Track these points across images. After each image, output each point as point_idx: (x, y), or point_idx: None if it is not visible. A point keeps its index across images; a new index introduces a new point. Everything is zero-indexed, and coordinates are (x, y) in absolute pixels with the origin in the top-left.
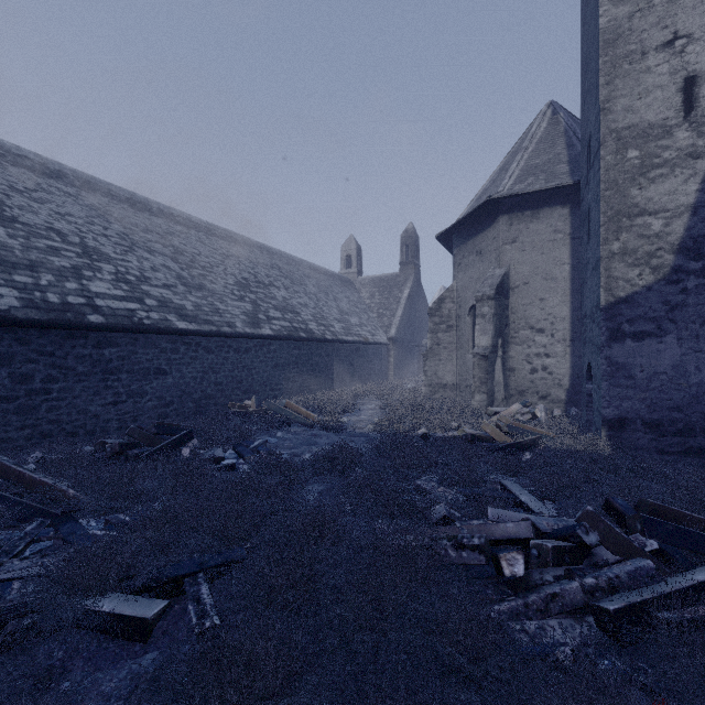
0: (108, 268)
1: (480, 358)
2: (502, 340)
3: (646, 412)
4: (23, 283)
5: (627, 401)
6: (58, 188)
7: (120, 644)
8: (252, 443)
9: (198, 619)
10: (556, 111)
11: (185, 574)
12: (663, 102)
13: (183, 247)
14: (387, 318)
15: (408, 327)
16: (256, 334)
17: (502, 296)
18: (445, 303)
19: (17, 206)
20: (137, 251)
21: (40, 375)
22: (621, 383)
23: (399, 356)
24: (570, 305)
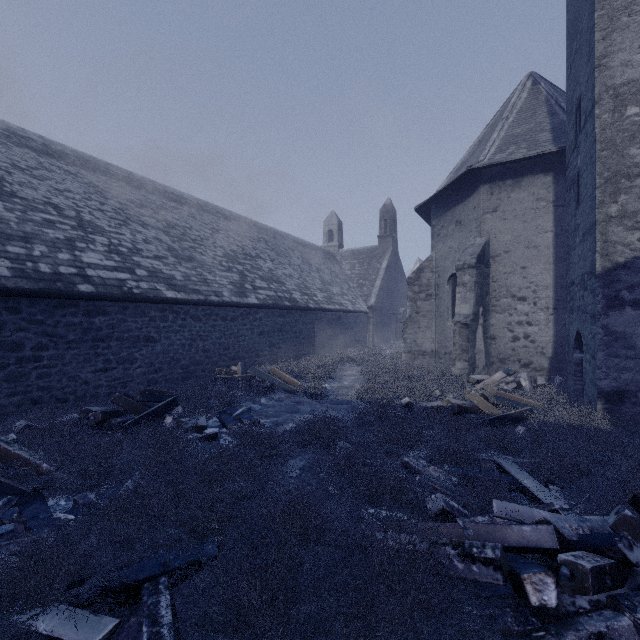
0: (101, 240)
1: (461, 326)
2: (483, 309)
3: None
4: (16, 254)
5: (626, 372)
6: (59, 167)
7: None
8: (236, 410)
9: None
10: (537, 82)
11: (145, 578)
12: None
13: (175, 221)
14: (366, 288)
15: (386, 296)
16: (242, 303)
17: (483, 265)
18: (424, 272)
19: (17, 182)
20: (130, 225)
21: (30, 342)
22: (620, 354)
23: (378, 323)
24: (553, 273)
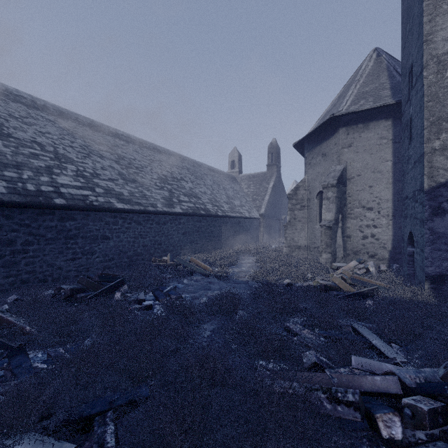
0: (71, 167)
1: (326, 228)
2: (342, 216)
3: None
4: (10, 177)
5: (446, 262)
6: (42, 116)
7: None
8: (166, 288)
9: None
10: (380, 54)
11: (96, 413)
12: None
13: (124, 154)
14: (258, 201)
15: (272, 207)
16: (170, 212)
17: (342, 185)
18: (299, 190)
19: (12, 127)
20: (92, 157)
21: (20, 240)
22: (442, 248)
23: (266, 226)
24: (392, 190)
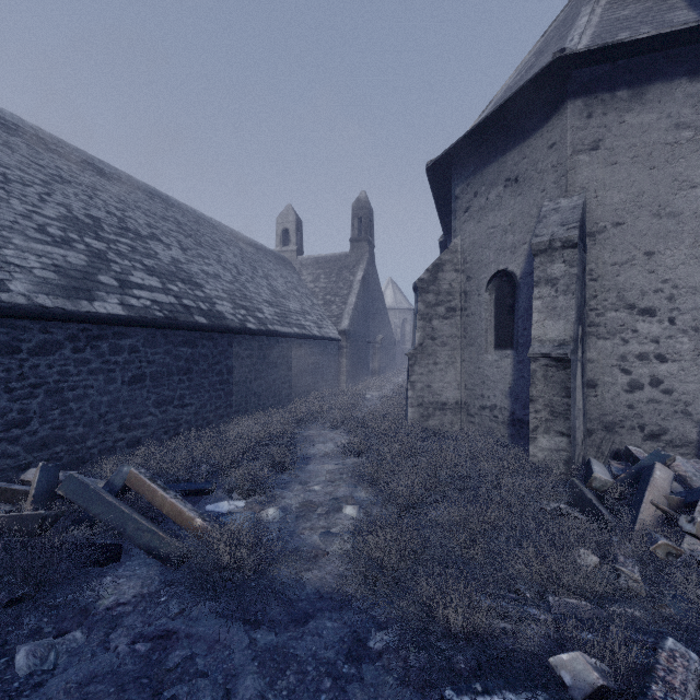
0: None
1: (550, 364)
2: (582, 330)
3: None
4: None
5: None
6: None
7: None
8: None
9: None
10: None
11: None
12: None
13: None
14: (336, 306)
15: (362, 319)
16: (70, 310)
17: (583, 245)
18: (444, 271)
19: None
20: None
21: None
22: None
23: (353, 355)
24: None
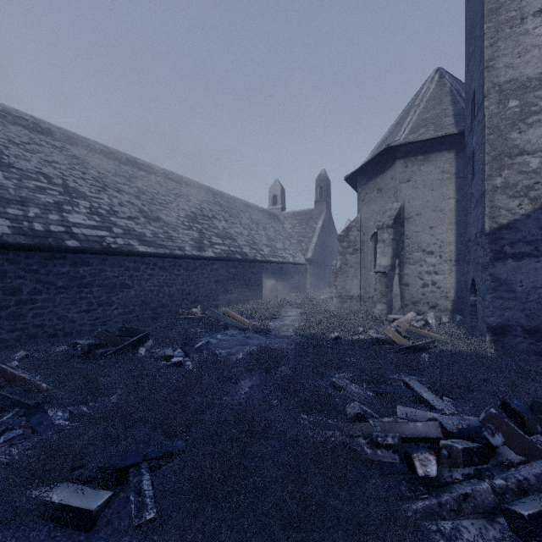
0: (84, 203)
1: (381, 275)
2: (399, 261)
3: (525, 320)
4: (14, 215)
5: (508, 311)
6: (48, 142)
7: (67, 533)
8: (197, 343)
9: (138, 511)
10: (443, 75)
11: (130, 465)
12: (540, 59)
13: (145, 188)
14: (305, 244)
15: (321, 251)
16: (201, 256)
17: (399, 225)
18: (352, 231)
19: (13, 155)
20: (108, 191)
21: (27, 288)
22: (503, 296)
23: (314, 273)
24: (455, 232)
